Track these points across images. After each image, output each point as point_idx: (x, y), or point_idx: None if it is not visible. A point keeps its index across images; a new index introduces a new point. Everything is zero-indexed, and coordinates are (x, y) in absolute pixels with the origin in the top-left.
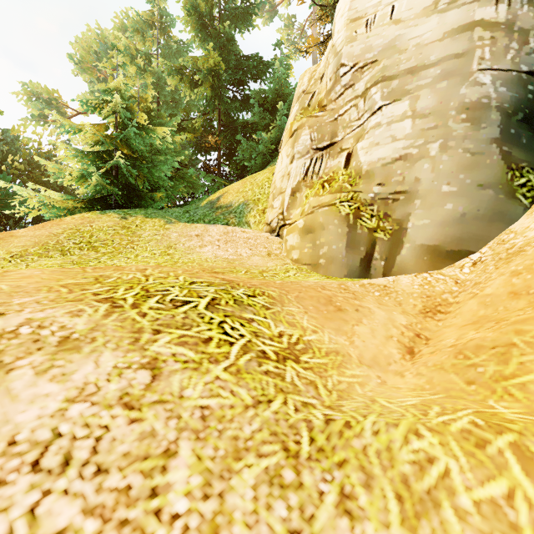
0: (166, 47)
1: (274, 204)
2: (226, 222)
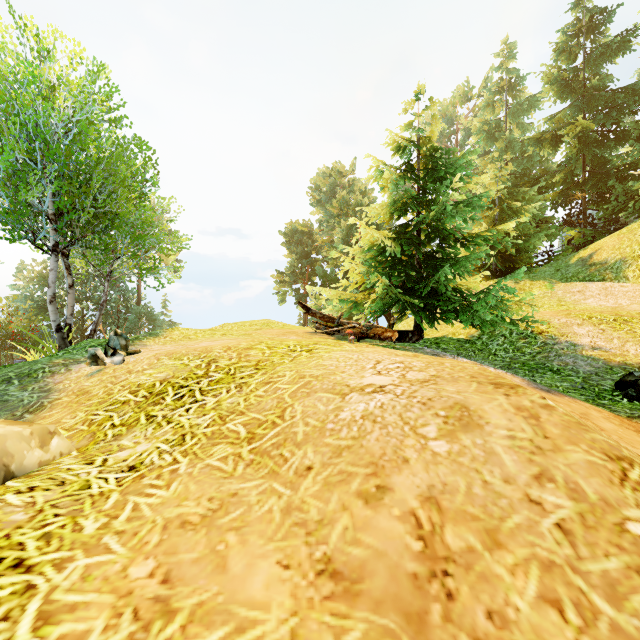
0: (515, 106)
1: None
2: (602, 278)
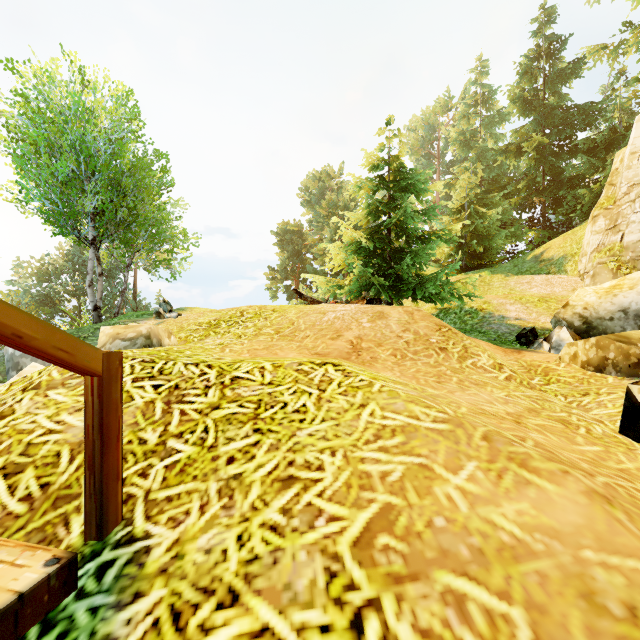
0: (488, 118)
1: (581, 259)
2: (547, 271)
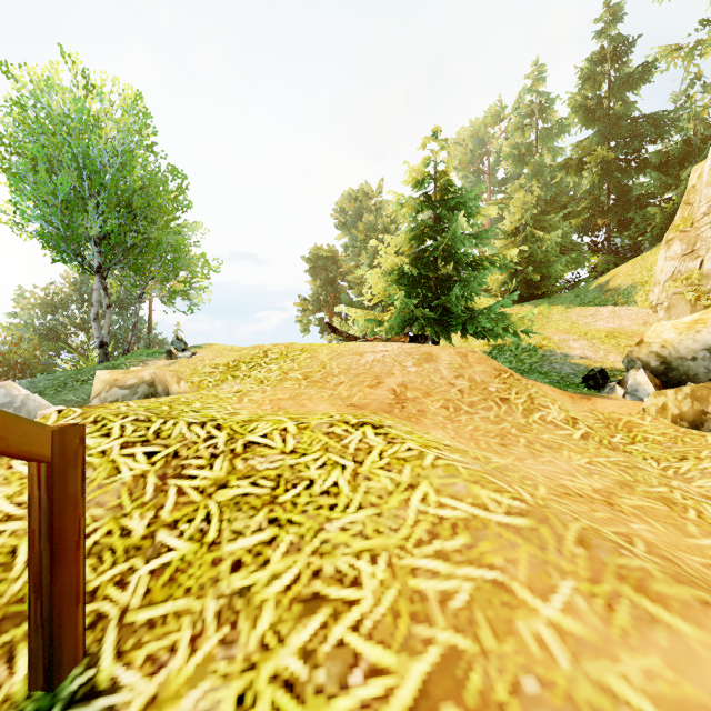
0: (545, 130)
1: (653, 289)
2: (614, 302)
